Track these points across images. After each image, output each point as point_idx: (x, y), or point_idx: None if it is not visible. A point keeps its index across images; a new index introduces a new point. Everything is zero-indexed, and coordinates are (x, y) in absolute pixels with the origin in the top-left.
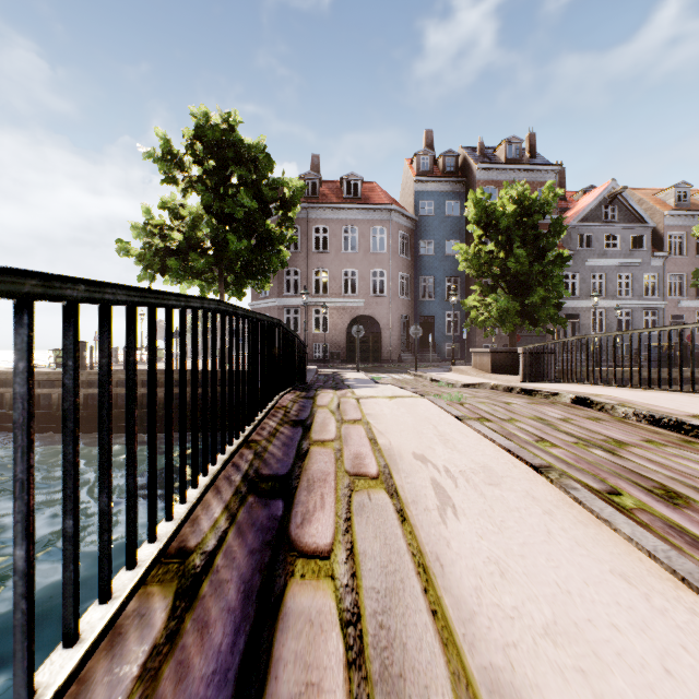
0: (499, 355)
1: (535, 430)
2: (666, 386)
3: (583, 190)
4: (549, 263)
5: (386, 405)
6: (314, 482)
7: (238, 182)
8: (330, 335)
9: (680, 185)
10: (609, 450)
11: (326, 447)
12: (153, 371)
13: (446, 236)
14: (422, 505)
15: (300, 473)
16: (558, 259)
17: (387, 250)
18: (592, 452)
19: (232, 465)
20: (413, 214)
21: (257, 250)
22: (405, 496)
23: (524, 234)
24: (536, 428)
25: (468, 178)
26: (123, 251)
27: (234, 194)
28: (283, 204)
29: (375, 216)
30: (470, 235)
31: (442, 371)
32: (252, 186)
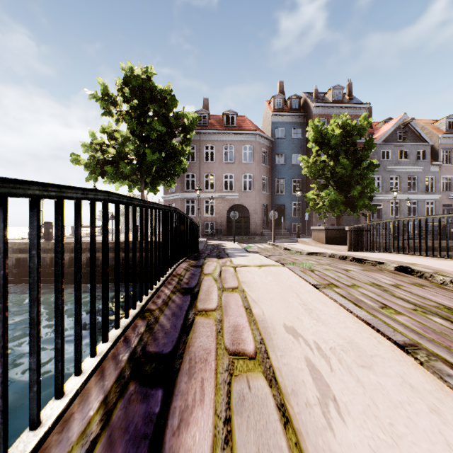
0: (331, 231)
1: (377, 296)
2: (444, 252)
3: (384, 121)
4: (364, 169)
5: (256, 273)
6: (195, 362)
7: (153, 114)
8: (215, 218)
9: (450, 117)
10: (446, 318)
11: (208, 317)
12: (0, 272)
13: (292, 151)
14: (302, 397)
15: (184, 351)
16: (371, 166)
17: (253, 161)
18: (433, 320)
19: (123, 340)
20: (270, 137)
21: (166, 160)
22: (284, 383)
23: (347, 149)
24: (377, 294)
25: (307, 113)
26: (75, 161)
27: (150, 122)
28: (183, 129)
29: (245, 138)
30: (308, 151)
31: (291, 242)
32: (163, 117)
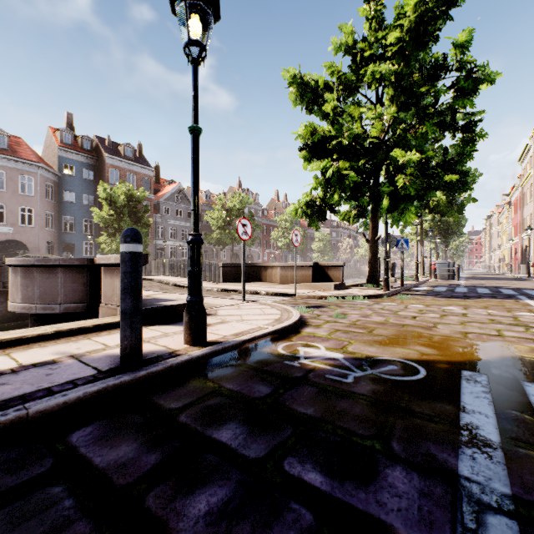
0: None
1: None
2: None
3: (169, 181)
4: (142, 226)
5: None
6: None
7: None
8: None
9: (208, 192)
10: None
11: None
12: None
13: (84, 191)
14: None
15: None
16: (145, 225)
17: (35, 194)
18: None
19: None
20: (57, 171)
21: None
22: None
23: (130, 210)
24: None
25: (100, 158)
26: None
27: None
28: None
29: (24, 168)
30: None
31: None
32: None
